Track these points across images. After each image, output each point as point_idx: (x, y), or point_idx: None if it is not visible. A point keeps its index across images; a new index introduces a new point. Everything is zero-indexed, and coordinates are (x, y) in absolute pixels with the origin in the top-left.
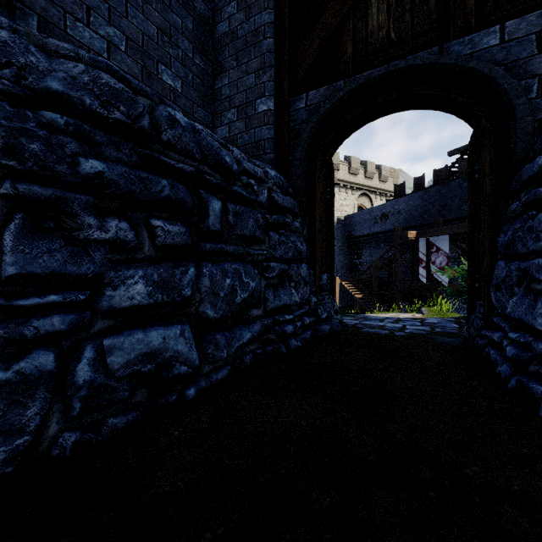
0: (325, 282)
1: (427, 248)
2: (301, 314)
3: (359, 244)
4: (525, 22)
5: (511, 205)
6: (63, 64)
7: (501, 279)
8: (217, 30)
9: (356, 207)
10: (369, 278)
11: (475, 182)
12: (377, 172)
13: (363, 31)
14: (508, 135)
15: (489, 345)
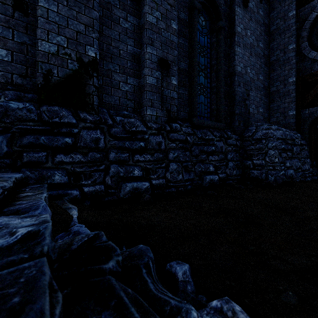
0: (314, 164)
1: None
2: (308, 173)
3: None
4: None
5: None
6: (276, 132)
7: None
8: (271, 89)
9: None
10: None
11: None
12: None
13: None
14: None
15: None
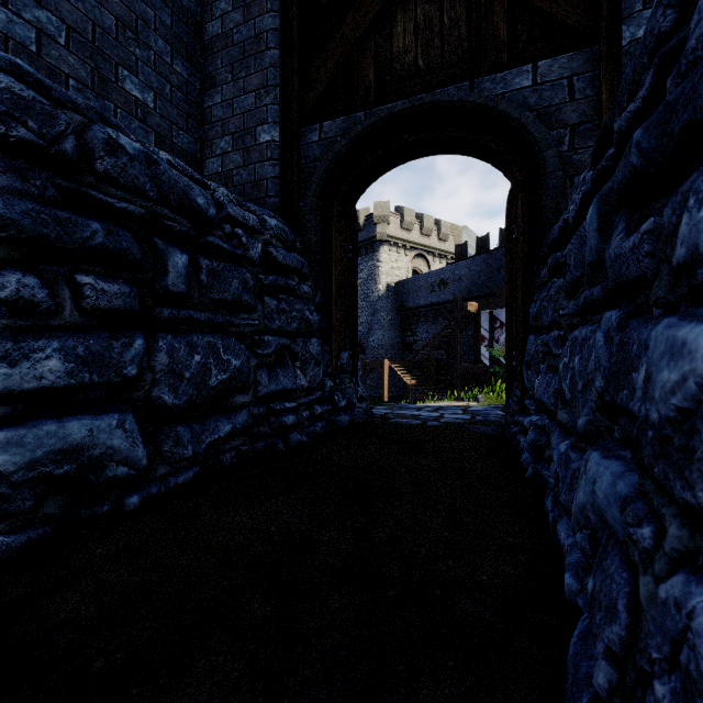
0: (346, 362)
1: (490, 323)
2: (310, 402)
3: (413, 317)
4: (557, 64)
5: (541, 271)
6: None
7: (531, 355)
8: (206, 30)
9: (410, 270)
10: (425, 359)
11: (513, 244)
12: (435, 228)
13: (388, 54)
14: (540, 192)
15: (521, 432)
